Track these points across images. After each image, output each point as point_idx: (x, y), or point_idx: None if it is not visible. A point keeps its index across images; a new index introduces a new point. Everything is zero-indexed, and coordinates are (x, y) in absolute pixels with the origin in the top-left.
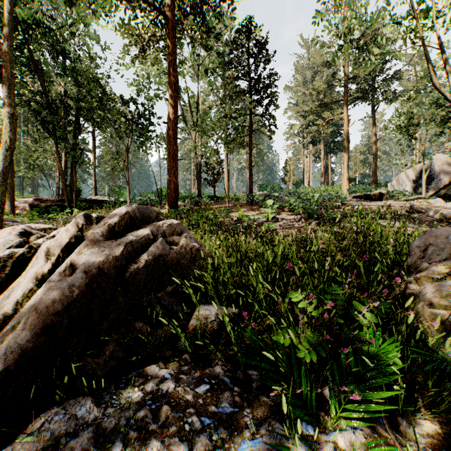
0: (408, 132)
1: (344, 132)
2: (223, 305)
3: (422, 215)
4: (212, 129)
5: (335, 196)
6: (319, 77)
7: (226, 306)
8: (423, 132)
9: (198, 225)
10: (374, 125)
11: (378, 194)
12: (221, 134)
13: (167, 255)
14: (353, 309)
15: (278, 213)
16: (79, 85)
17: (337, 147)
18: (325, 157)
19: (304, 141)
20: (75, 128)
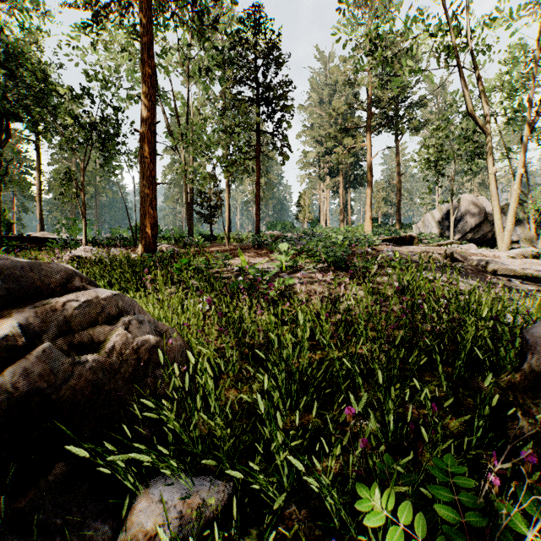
0: (436, 167)
1: (367, 163)
2: (199, 473)
3: (466, 265)
4: (206, 145)
5: (363, 239)
6: (338, 98)
7: (207, 477)
8: (451, 168)
9: (180, 280)
10: (398, 158)
11: (408, 238)
12: (221, 157)
13: (58, 385)
14: (499, 524)
15: (295, 262)
16: (1, 65)
17: (358, 181)
18: (344, 192)
19: (320, 173)
20: (1, 131)
